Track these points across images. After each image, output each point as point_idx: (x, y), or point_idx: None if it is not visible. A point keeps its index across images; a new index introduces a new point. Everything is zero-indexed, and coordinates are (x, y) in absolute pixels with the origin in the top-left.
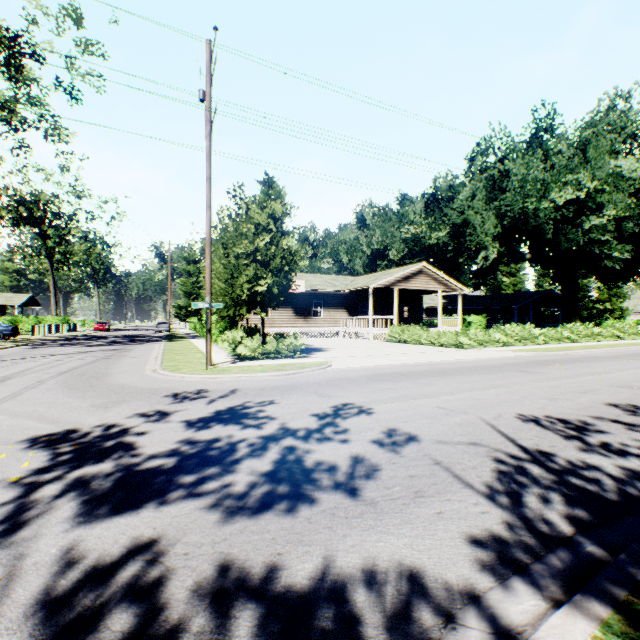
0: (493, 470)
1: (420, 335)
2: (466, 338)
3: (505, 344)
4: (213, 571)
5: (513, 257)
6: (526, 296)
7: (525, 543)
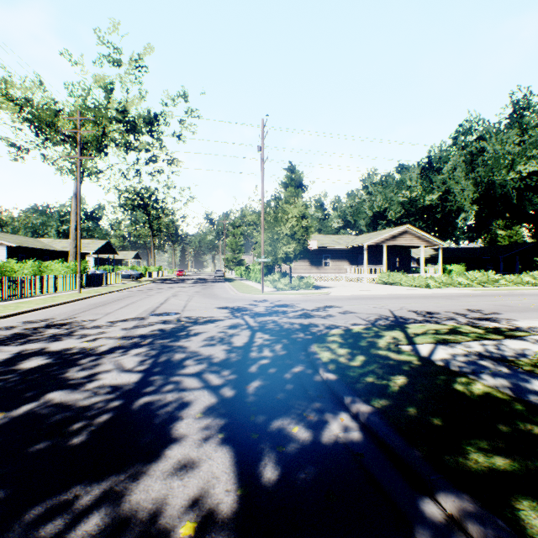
0: (375, 318)
1: (401, 279)
2: (432, 281)
3: (466, 286)
4: (288, 322)
5: (494, 216)
6: (513, 248)
7: (367, 325)
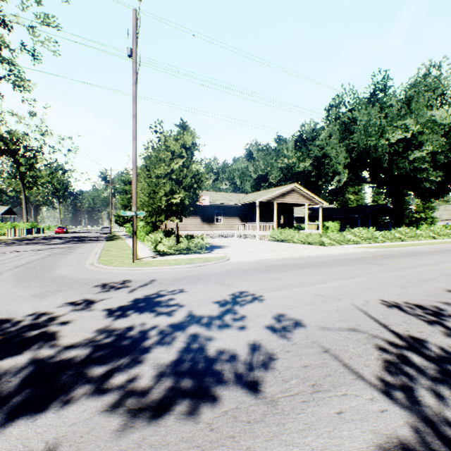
0: (378, 358)
1: (293, 236)
2: (327, 238)
3: (355, 242)
4: None
5: (358, 180)
6: (366, 208)
7: None
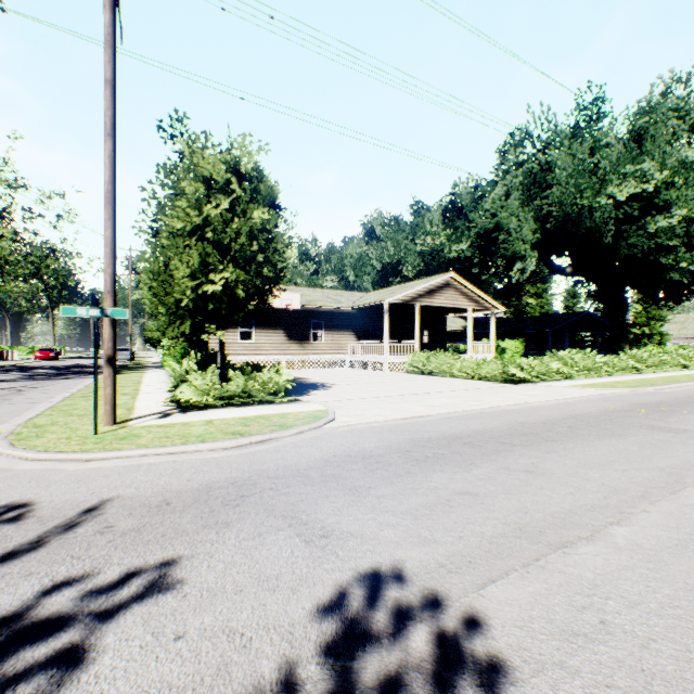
0: None
1: (451, 365)
2: (517, 369)
3: (564, 376)
4: None
5: (551, 271)
6: (561, 318)
7: None
